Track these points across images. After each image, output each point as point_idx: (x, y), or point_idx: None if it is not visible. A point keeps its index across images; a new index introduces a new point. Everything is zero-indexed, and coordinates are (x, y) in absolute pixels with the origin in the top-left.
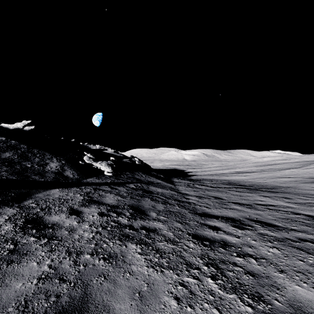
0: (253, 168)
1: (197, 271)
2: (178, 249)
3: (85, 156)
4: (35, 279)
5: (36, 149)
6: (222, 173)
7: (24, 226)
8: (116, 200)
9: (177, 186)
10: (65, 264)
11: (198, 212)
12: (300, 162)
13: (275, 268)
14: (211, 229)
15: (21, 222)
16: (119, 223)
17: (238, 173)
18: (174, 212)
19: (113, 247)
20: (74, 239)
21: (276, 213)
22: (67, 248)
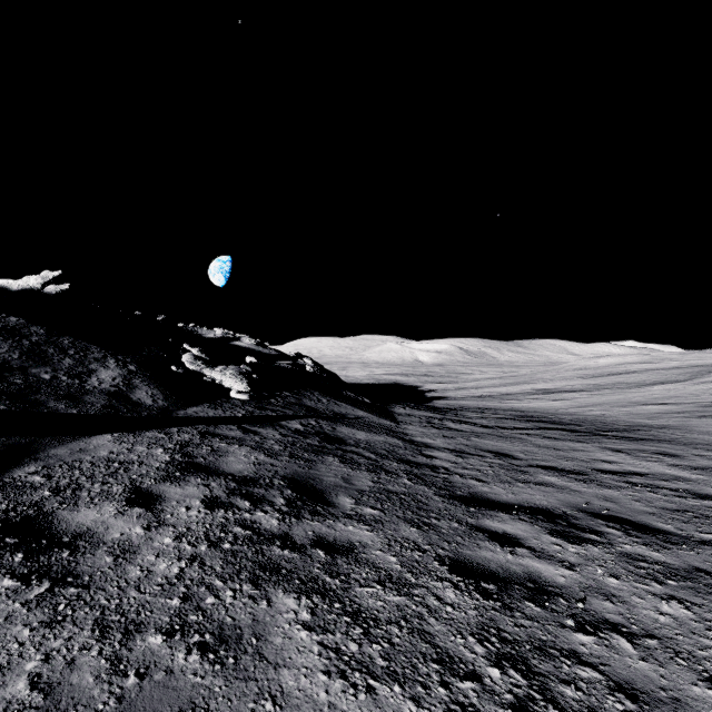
0: (577, 381)
1: (474, 684)
2: (415, 609)
3: (185, 354)
4: None
5: (67, 338)
6: (505, 393)
7: None
8: (252, 464)
9: (404, 425)
10: (83, 672)
11: (458, 492)
12: (685, 368)
13: (691, 668)
14: (496, 542)
15: None
16: (257, 529)
17: (542, 394)
18: (399, 494)
19: (232, 605)
20: (127, 582)
21: (652, 496)
22: (101, 614)
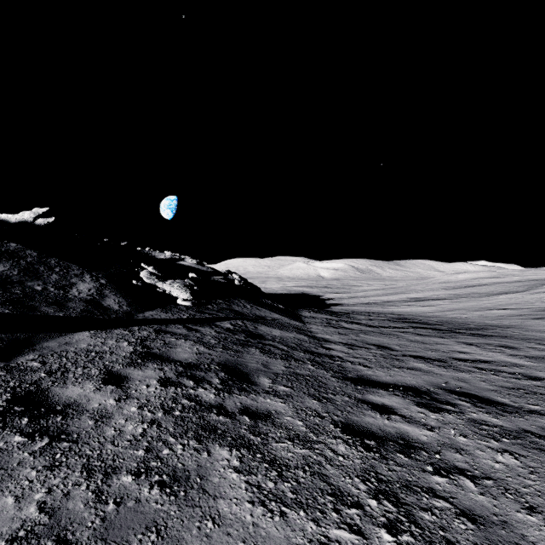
0: (441, 291)
1: (357, 511)
2: (316, 458)
3: (143, 271)
4: (2, 541)
5: (54, 259)
6: (386, 301)
7: (7, 411)
8: (194, 354)
9: (309, 325)
10: (76, 500)
11: (349, 375)
12: (524, 282)
13: (516, 500)
14: (376, 411)
15: (3, 400)
16: (199, 401)
17: (414, 302)
18: (304, 376)
19: (182, 455)
20: (105, 438)
21: (495, 377)
22: (87, 461)
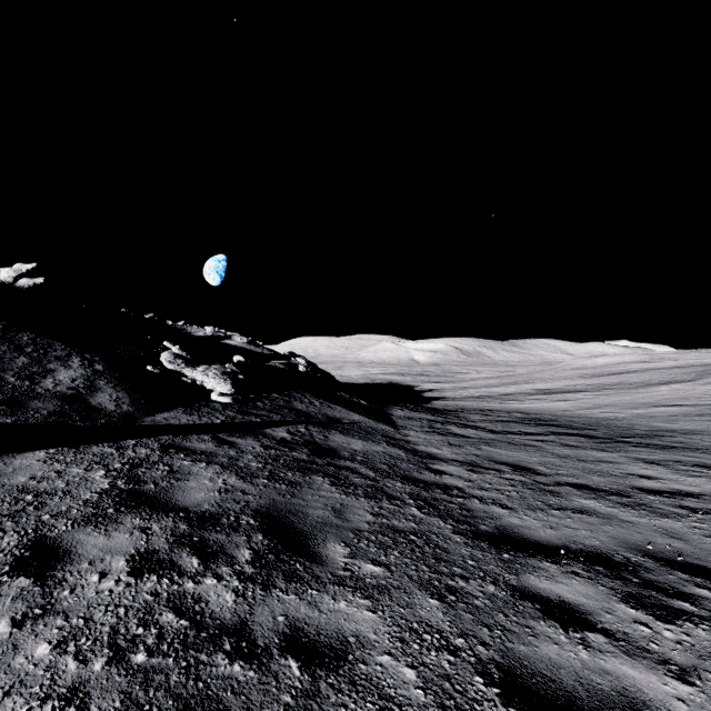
0: (578, 380)
1: None
2: None
3: (164, 353)
4: None
5: (27, 334)
6: (505, 393)
7: None
8: (217, 492)
9: (404, 431)
10: None
11: (482, 527)
12: (687, 368)
13: None
14: (554, 622)
15: None
16: (199, 615)
17: (543, 395)
18: (407, 533)
19: None
20: None
21: None
22: None
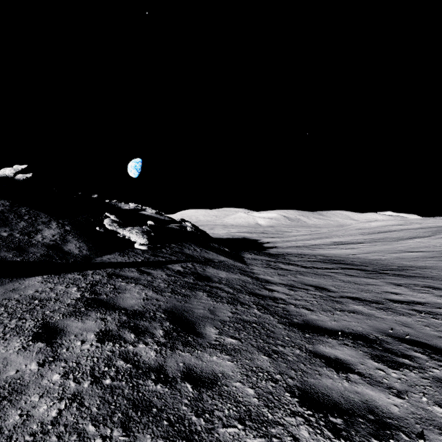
0: (359, 236)
1: None
2: None
3: (106, 219)
4: None
5: (24, 208)
6: (314, 244)
7: None
8: (142, 300)
9: (251, 266)
10: None
11: (295, 320)
12: (427, 228)
13: None
14: (331, 368)
15: None
16: (137, 362)
17: (337, 245)
18: (251, 323)
19: None
20: (1, 432)
21: (436, 321)
22: None
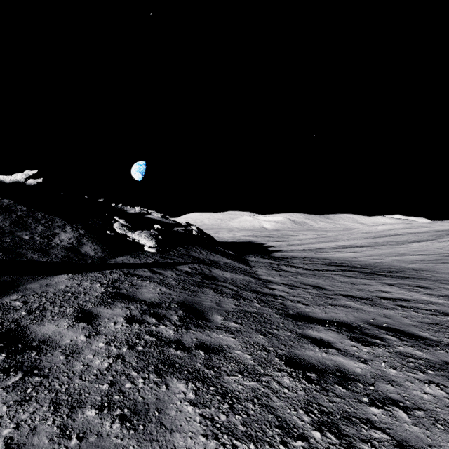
0: (364, 240)
1: (303, 443)
2: (263, 390)
3: (116, 223)
4: None
5: (40, 213)
6: (319, 248)
7: None
8: (157, 294)
9: (255, 268)
10: (41, 436)
11: (290, 312)
12: (432, 232)
13: (447, 431)
14: (315, 345)
15: None
16: (160, 337)
17: (342, 249)
18: (252, 313)
19: (142, 388)
20: (73, 373)
21: (415, 314)
22: (55, 395)
